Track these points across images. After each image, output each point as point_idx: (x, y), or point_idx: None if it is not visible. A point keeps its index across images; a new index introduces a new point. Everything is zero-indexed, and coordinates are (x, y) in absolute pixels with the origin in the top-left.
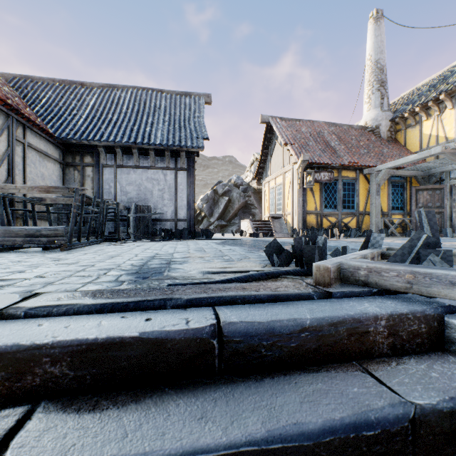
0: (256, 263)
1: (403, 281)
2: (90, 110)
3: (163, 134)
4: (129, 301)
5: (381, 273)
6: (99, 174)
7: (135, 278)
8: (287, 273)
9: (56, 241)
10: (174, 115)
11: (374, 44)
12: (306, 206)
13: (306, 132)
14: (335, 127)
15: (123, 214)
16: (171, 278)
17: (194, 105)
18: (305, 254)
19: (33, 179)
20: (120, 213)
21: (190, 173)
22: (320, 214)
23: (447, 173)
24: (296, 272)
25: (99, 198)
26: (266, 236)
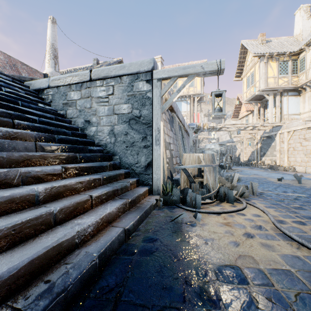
0: None
1: (18, 78)
2: None
3: None
4: None
5: (14, 76)
6: None
7: None
8: None
9: None
10: None
11: (52, 34)
12: None
13: (4, 60)
14: (27, 67)
15: None
16: None
17: None
18: None
19: None
20: None
21: None
22: None
23: None
24: None
25: None
26: None
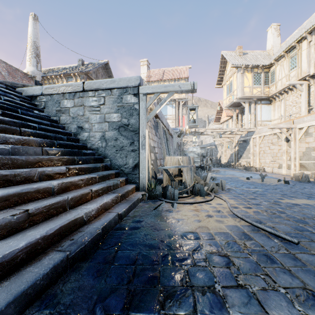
0: None
1: (10, 84)
2: None
3: None
4: None
5: (6, 82)
6: None
7: None
8: None
9: None
10: None
11: (33, 31)
12: None
13: None
14: (7, 65)
15: None
16: None
17: None
18: None
19: None
20: None
21: None
22: None
23: None
24: None
25: None
26: None
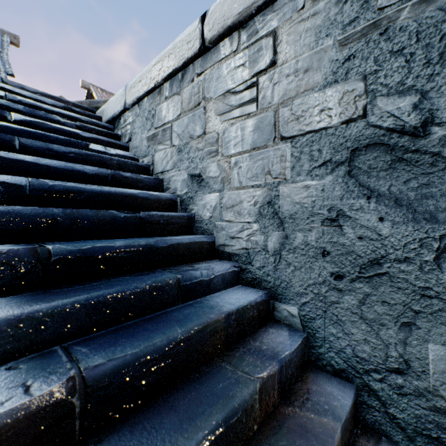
0: None
1: (88, 105)
2: None
3: None
4: None
5: (82, 103)
6: None
7: None
8: None
9: None
10: None
11: None
12: None
13: None
14: None
15: None
16: None
17: None
18: None
19: None
20: None
21: None
22: None
23: None
24: None
25: None
26: None
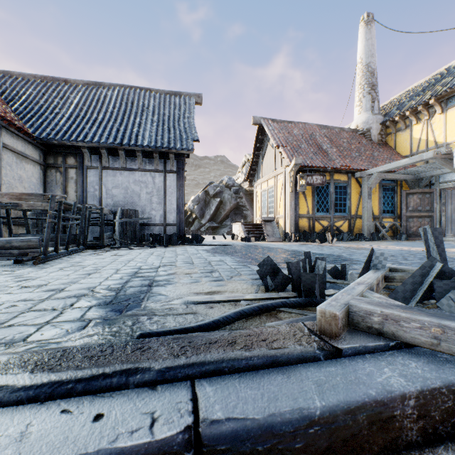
0: (248, 285)
1: (428, 335)
2: (73, 108)
3: (151, 135)
4: (78, 377)
5: (400, 322)
6: (83, 177)
7: (105, 313)
8: (283, 305)
9: (29, 254)
10: (163, 115)
11: (365, 47)
12: (298, 210)
13: (298, 134)
14: (327, 129)
15: (109, 218)
16: (148, 312)
17: (184, 105)
18: (303, 281)
19: (9, 182)
20: (105, 217)
21: (180, 176)
22: (313, 217)
23: (437, 177)
24: (294, 303)
25: (83, 201)
26: (258, 240)
